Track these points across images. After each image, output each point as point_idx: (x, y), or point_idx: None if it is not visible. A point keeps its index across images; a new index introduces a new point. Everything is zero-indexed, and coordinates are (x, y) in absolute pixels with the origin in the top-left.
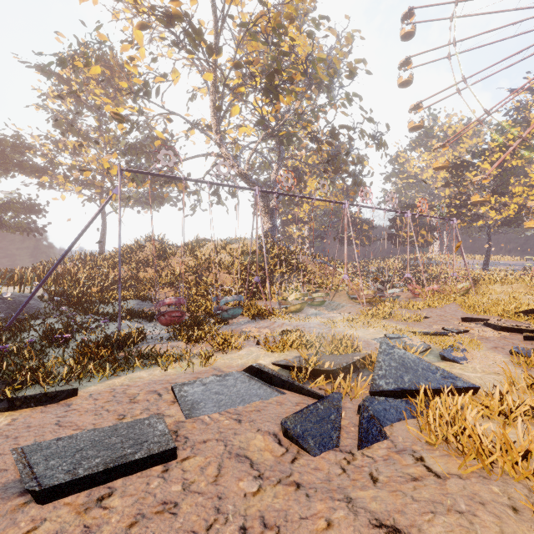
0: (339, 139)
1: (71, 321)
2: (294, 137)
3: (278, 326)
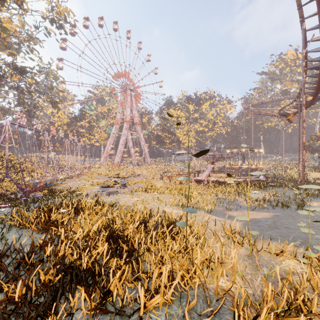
0: (31, 94)
1: (3, 195)
2: (5, 84)
3: (73, 185)
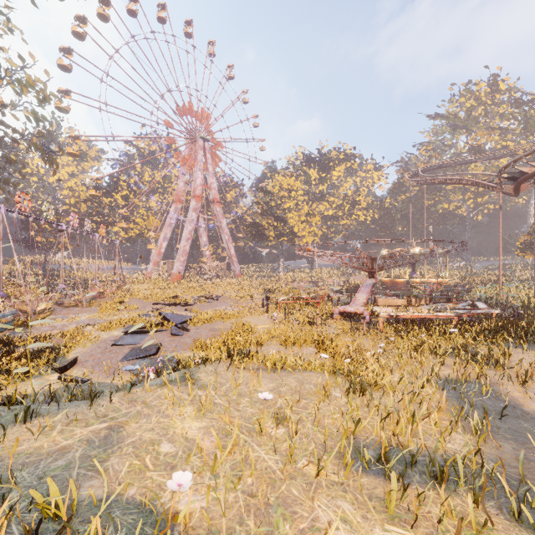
0: None
1: None
2: None
3: (64, 327)
